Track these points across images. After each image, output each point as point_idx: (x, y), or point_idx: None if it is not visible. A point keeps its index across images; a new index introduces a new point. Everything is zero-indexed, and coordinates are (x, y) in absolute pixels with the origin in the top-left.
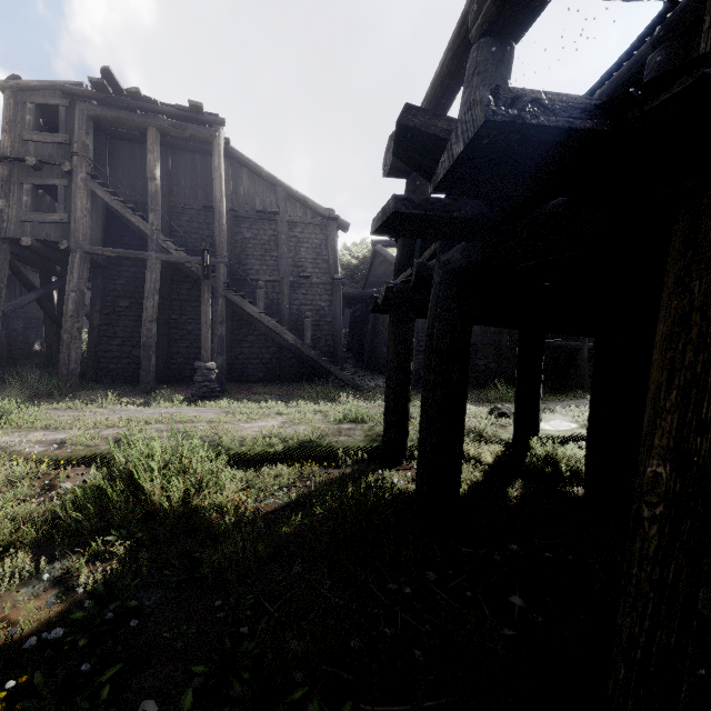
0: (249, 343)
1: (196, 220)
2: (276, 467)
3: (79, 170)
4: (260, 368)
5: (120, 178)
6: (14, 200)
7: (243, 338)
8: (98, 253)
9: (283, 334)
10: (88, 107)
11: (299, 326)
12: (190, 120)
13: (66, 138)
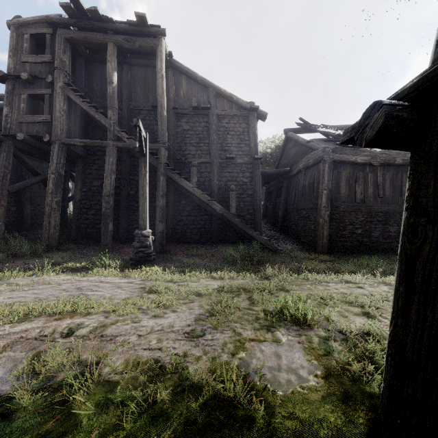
0: (187, 212)
1: (147, 118)
2: None
3: (58, 80)
4: (195, 232)
5: (95, 91)
6: (16, 107)
7: (182, 208)
8: (71, 144)
9: (212, 205)
10: (64, 31)
11: (226, 198)
12: (139, 33)
13: (50, 58)
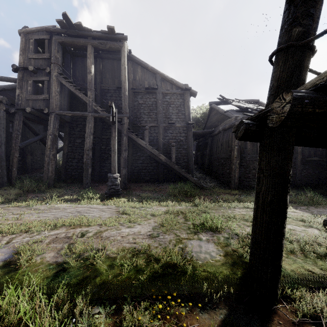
0: (141, 161)
1: (114, 95)
2: (139, 300)
3: (54, 71)
4: (147, 174)
5: (77, 76)
6: (24, 89)
7: (138, 158)
8: (62, 114)
9: (159, 156)
10: (58, 37)
11: (168, 151)
12: (109, 39)
13: (48, 55)
